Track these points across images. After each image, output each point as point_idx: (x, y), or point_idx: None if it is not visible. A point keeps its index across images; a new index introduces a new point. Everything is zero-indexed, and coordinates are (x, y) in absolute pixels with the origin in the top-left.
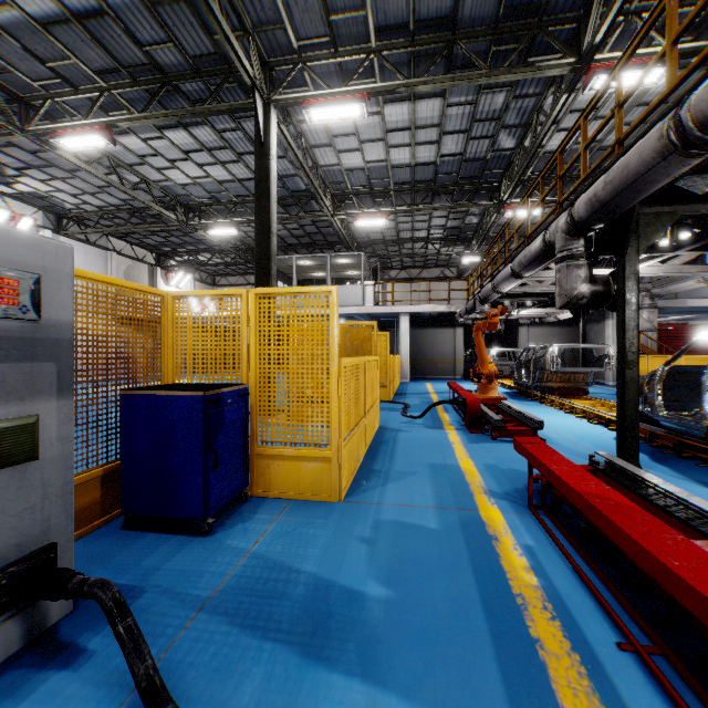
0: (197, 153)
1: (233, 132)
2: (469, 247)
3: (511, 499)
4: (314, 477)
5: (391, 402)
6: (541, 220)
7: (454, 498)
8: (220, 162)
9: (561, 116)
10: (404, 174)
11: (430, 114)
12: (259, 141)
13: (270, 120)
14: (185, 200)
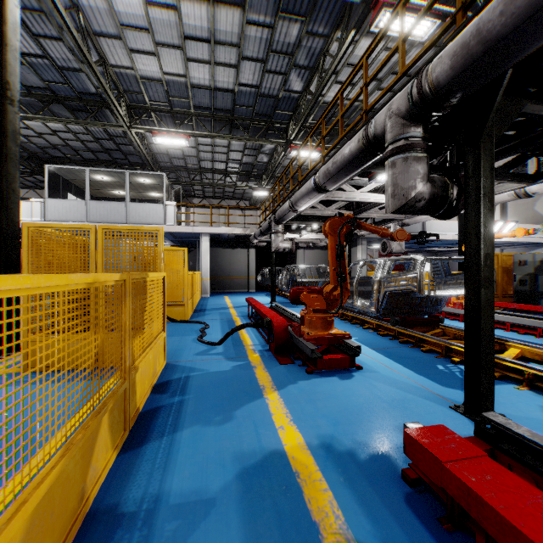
0: None
1: None
2: (260, 183)
3: None
4: None
5: (188, 321)
6: (341, 135)
7: None
8: None
9: (340, 68)
10: (204, 97)
11: (230, 29)
12: None
13: None
14: None
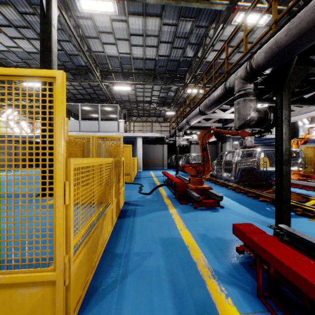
0: (7, 28)
1: (32, 16)
2: (169, 107)
3: (237, 283)
4: (33, 305)
5: (132, 183)
6: (214, 84)
7: (190, 292)
8: (26, 37)
9: (215, 42)
10: (139, 63)
11: (154, 28)
12: (43, 13)
13: (51, 0)
14: (5, 62)
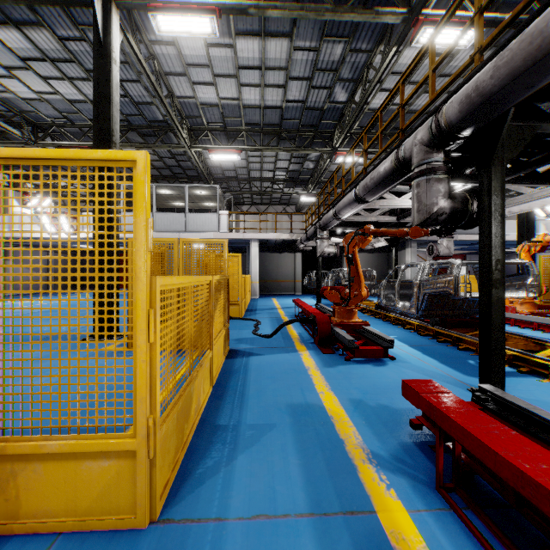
0: (38, 62)
1: (78, 42)
2: (306, 189)
3: (406, 470)
4: (105, 485)
5: (242, 319)
6: (381, 150)
7: (332, 480)
8: (68, 77)
9: (384, 77)
10: (254, 115)
11: (279, 56)
12: (97, 39)
13: (111, 19)
14: (33, 118)
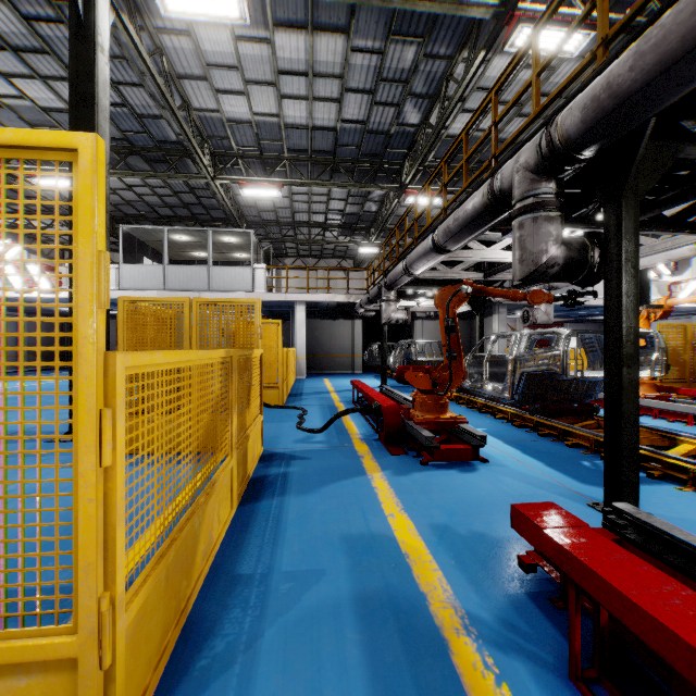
0: None
1: (54, 26)
2: (367, 238)
3: (522, 645)
4: None
5: (283, 407)
6: (466, 184)
7: (412, 670)
8: (40, 75)
9: (467, 93)
10: (300, 138)
11: (332, 58)
12: (76, 16)
13: None
14: None
